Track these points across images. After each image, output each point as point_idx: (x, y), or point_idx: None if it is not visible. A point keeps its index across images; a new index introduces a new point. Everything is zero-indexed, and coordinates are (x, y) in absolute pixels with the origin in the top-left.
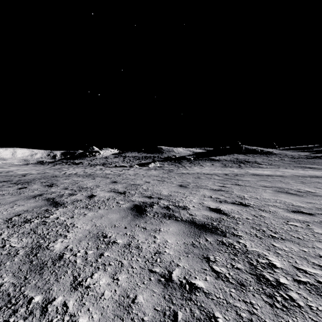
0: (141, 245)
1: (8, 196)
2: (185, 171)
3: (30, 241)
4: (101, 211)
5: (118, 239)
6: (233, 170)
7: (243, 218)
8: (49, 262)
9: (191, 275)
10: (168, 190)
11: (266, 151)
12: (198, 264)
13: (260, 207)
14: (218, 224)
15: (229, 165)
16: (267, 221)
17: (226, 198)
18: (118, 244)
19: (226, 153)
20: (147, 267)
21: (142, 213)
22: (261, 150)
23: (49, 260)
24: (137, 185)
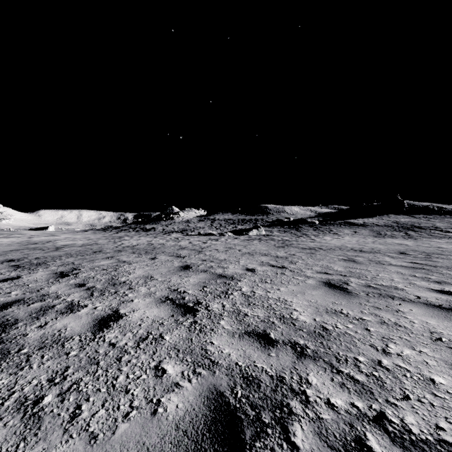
0: None
1: None
2: (314, 244)
3: None
4: None
5: None
6: (405, 244)
7: None
8: None
9: None
10: (307, 302)
11: (449, 210)
12: None
13: None
14: None
15: (387, 233)
16: None
17: None
18: None
19: (374, 214)
20: None
21: None
22: (440, 207)
23: None
24: (229, 279)
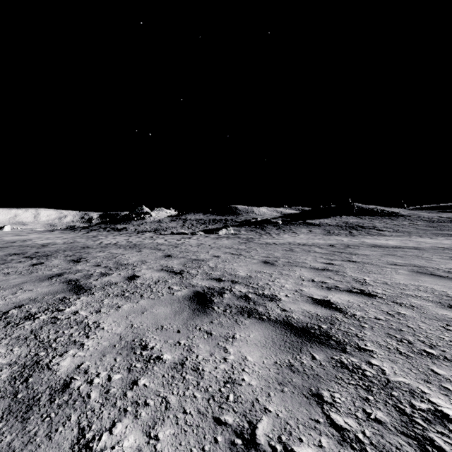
0: (202, 366)
1: (13, 276)
2: (271, 240)
3: (24, 353)
4: (143, 301)
5: (166, 352)
6: (342, 240)
7: (370, 317)
8: (44, 395)
9: (292, 435)
10: (247, 269)
11: (389, 212)
12: (304, 408)
13: (394, 298)
14: (330, 328)
15: (335, 232)
16: (412, 324)
17: (336, 283)
18: (164, 363)
19: (329, 215)
20: (211, 413)
21: (206, 306)
22: (382, 210)
23: (44, 392)
24: (201, 261)
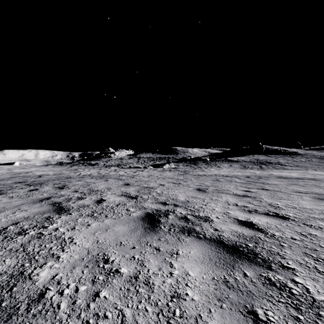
0: (152, 280)
1: (15, 199)
2: (202, 172)
3: (13, 264)
4: (107, 220)
5: (123, 266)
6: (255, 172)
7: (287, 237)
8: (23, 304)
9: None
10: (185, 195)
11: (290, 151)
12: None
13: (304, 221)
14: (255, 247)
15: (249, 166)
16: None
17: (255, 207)
18: (121, 276)
19: (244, 154)
20: None
21: (155, 225)
22: (284, 150)
23: (24, 301)
24: (151, 188)
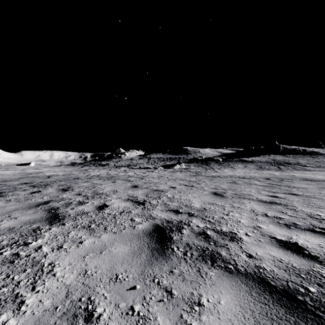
0: None
1: (12, 203)
2: (215, 174)
3: None
4: (105, 235)
5: None
6: (274, 173)
7: None
8: None
9: None
10: (200, 200)
11: (310, 151)
12: None
13: None
14: (322, 294)
15: (266, 167)
16: None
17: (293, 219)
18: None
19: (260, 154)
20: None
21: (165, 246)
22: (304, 149)
23: None
24: (160, 191)
